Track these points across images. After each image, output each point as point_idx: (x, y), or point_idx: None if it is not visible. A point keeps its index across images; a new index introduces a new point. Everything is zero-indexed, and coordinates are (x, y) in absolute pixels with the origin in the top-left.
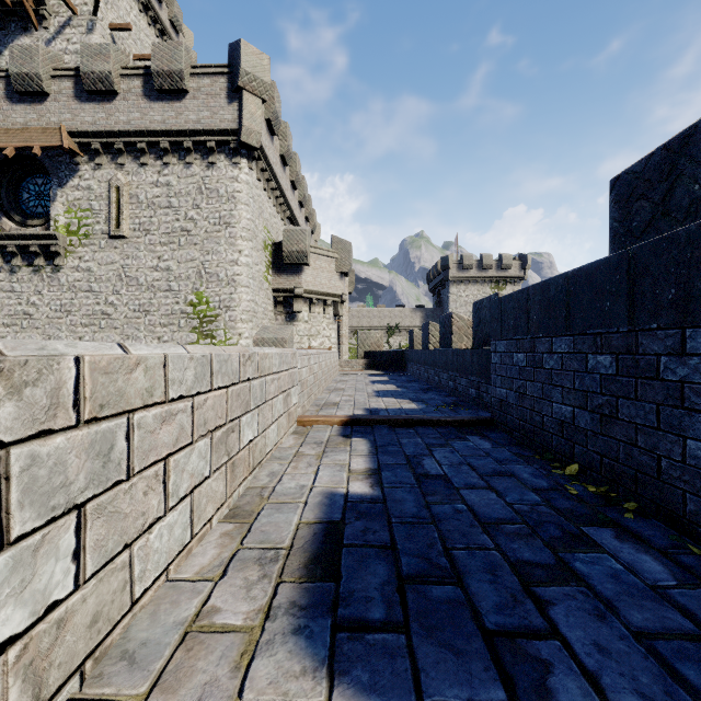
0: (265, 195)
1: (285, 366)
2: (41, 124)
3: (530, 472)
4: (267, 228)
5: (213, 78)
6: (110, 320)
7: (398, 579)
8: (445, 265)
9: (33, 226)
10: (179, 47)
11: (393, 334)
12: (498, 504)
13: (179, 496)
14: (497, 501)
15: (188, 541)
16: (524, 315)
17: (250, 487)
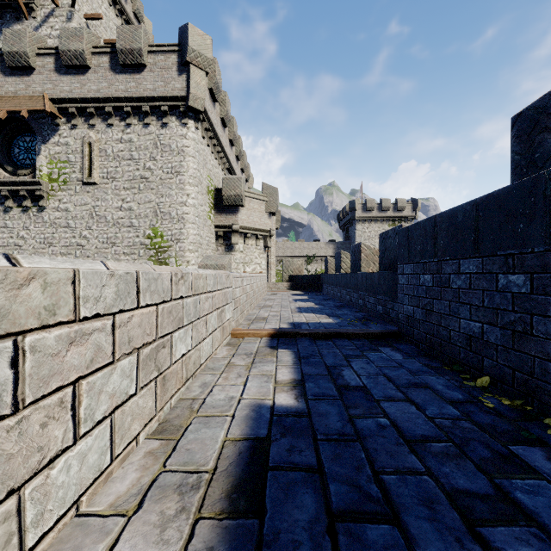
0: (208, 150)
1: (219, 286)
2: (28, 92)
3: (443, 383)
4: (210, 176)
5: (166, 55)
6: (83, 250)
7: (327, 513)
8: (352, 207)
9: (22, 174)
10: (138, 30)
11: (311, 262)
12: (419, 418)
13: (94, 420)
14: (418, 414)
15: (108, 465)
16: (430, 241)
17: (182, 399)
